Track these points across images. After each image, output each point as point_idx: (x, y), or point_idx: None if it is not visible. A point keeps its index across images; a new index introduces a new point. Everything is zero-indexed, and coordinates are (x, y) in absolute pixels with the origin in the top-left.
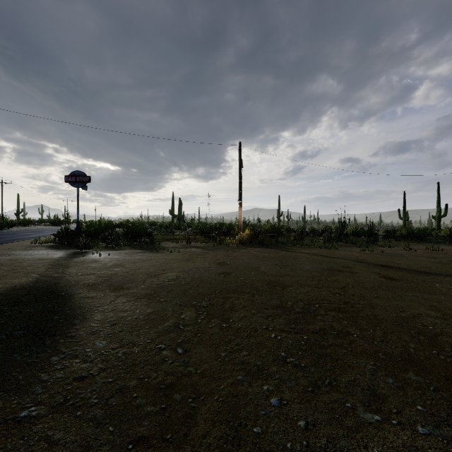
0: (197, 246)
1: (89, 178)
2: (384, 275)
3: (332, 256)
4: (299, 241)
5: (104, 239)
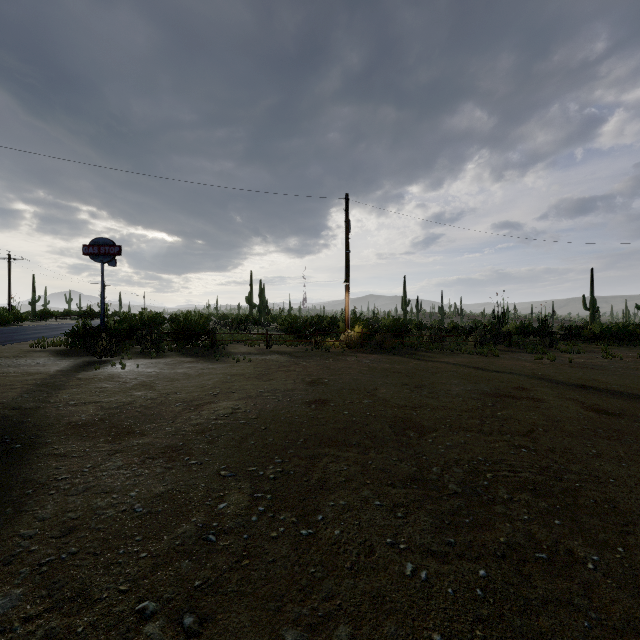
0: (281, 351)
1: (119, 248)
2: (591, 406)
3: (492, 368)
4: (437, 344)
5: (141, 341)
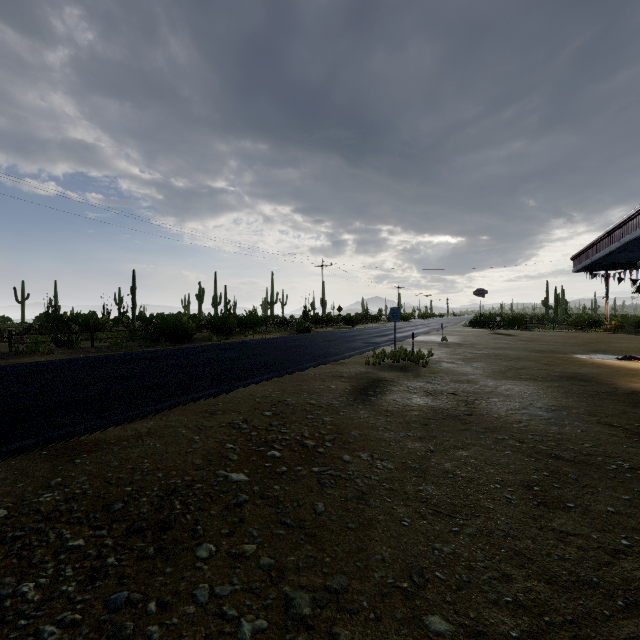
0: (560, 331)
1: (486, 291)
2: None
3: None
4: None
5: (497, 326)
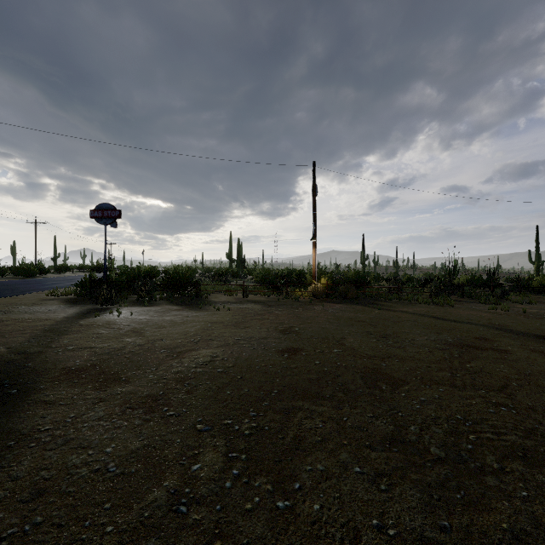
0: (256, 300)
1: (119, 212)
2: None
3: (450, 317)
4: (395, 295)
5: (137, 291)
